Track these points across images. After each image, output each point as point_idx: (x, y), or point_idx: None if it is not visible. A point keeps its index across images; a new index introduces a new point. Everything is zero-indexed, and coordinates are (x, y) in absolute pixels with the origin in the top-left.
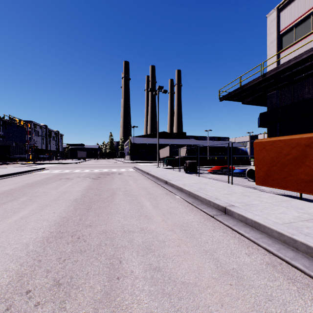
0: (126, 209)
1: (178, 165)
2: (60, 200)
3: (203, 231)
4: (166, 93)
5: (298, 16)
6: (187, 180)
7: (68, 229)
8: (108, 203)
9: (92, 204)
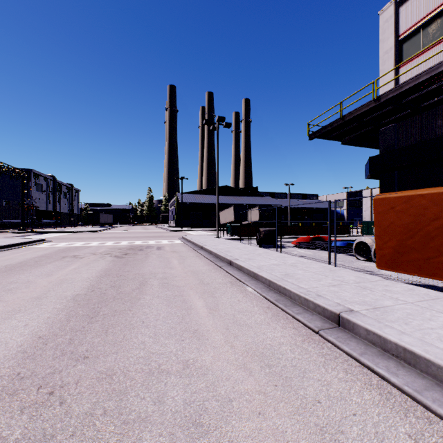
0: (161, 315)
1: (247, 234)
2: (47, 298)
3: (306, 369)
4: (229, 127)
5: (427, 12)
6: (263, 260)
7: (37, 368)
8: (131, 303)
9: (101, 305)
